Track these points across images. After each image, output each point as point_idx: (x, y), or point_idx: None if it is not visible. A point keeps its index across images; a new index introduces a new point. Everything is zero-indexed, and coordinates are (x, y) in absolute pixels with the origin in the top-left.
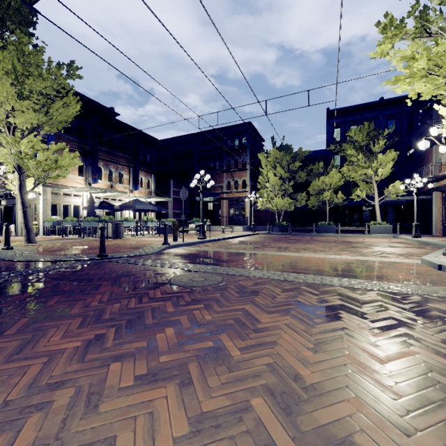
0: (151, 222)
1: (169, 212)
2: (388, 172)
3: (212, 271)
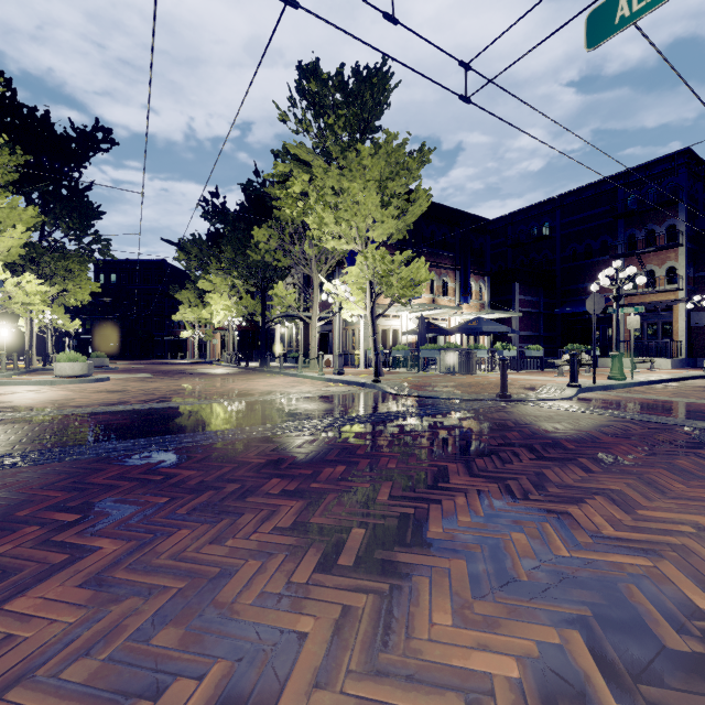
0: (508, 351)
1: (512, 335)
2: None
3: None
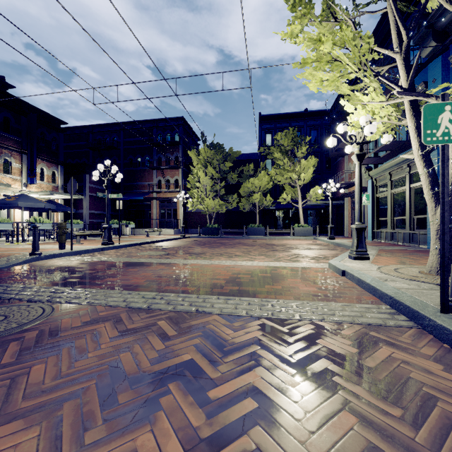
0: (42, 224)
1: (84, 213)
2: (310, 177)
3: (46, 299)
